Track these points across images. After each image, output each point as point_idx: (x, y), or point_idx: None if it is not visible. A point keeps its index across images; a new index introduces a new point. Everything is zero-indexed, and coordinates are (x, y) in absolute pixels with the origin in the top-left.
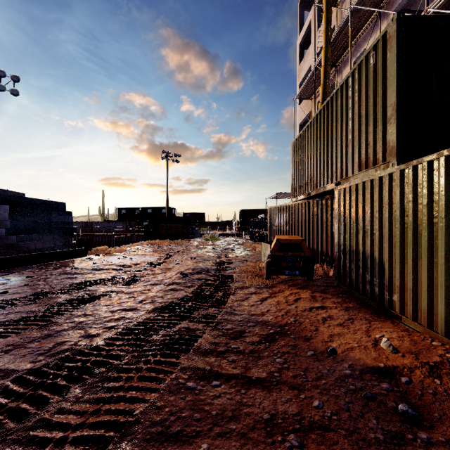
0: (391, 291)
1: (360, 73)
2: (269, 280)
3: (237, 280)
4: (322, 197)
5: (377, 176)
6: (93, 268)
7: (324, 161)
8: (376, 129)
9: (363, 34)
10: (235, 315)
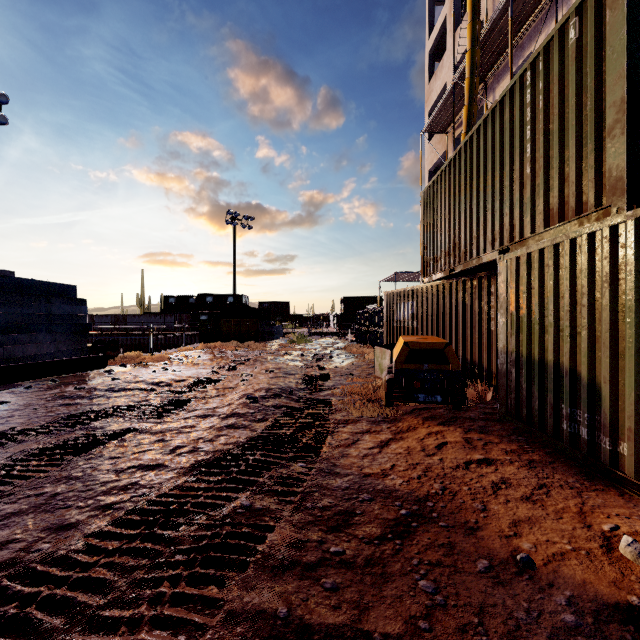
0: (616, 436)
1: (548, 60)
2: (390, 409)
3: (338, 409)
4: (472, 274)
5: (584, 232)
6: (109, 387)
7: (479, 215)
8: (581, 150)
9: (528, 29)
10: (337, 476)
